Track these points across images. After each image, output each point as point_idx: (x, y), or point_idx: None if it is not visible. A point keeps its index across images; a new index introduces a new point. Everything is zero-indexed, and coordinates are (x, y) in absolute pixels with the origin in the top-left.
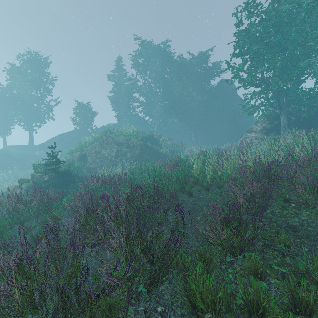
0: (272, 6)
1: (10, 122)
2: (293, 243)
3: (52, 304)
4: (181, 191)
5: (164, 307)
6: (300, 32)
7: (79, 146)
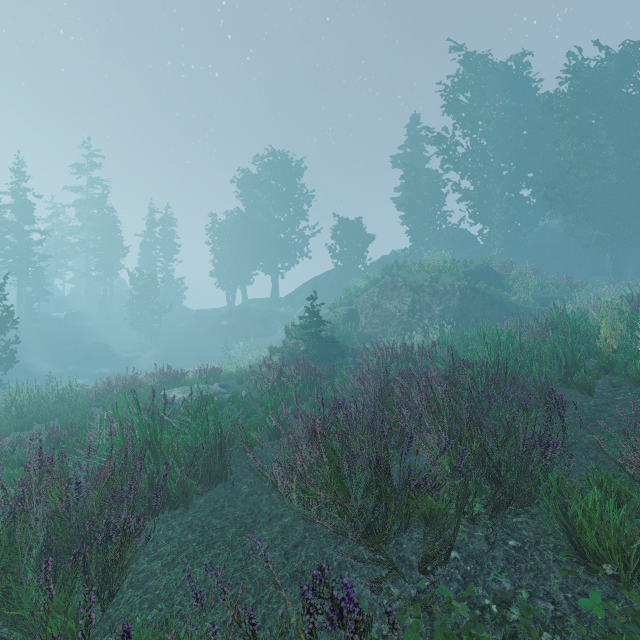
0: None
1: (250, 265)
2: None
3: (364, 479)
4: (562, 382)
5: (520, 543)
6: None
7: (345, 297)
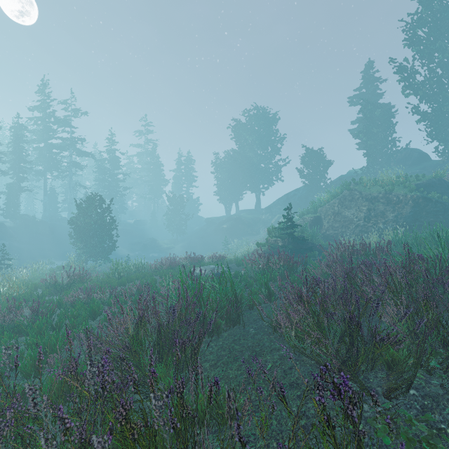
0: None
1: (240, 186)
2: None
3: (340, 330)
4: None
5: None
6: None
7: (311, 207)
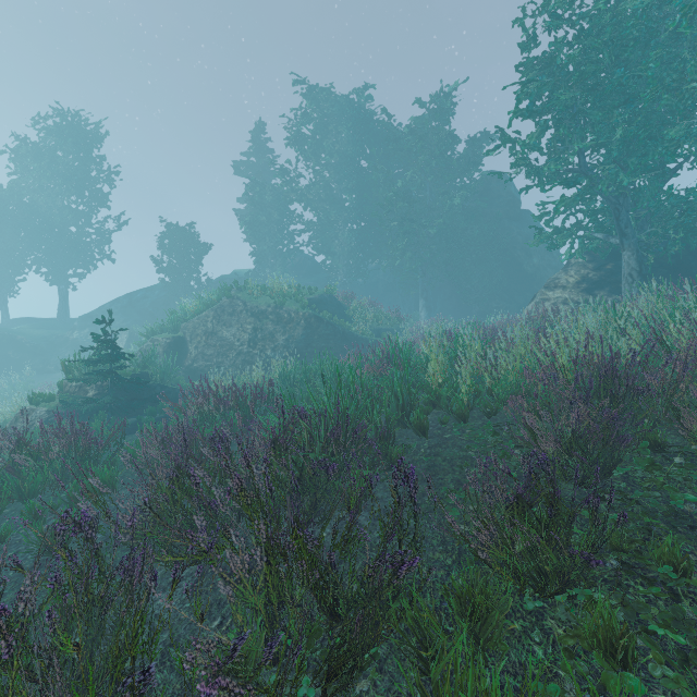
0: (603, 3)
1: (16, 267)
2: (693, 561)
3: None
4: (400, 422)
5: None
6: (668, 62)
7: (168, 320)
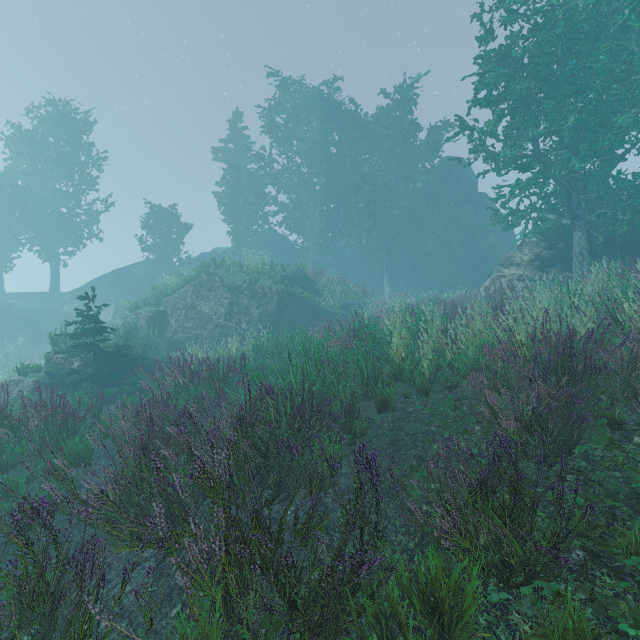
0: None
1: (11, 245)
2: None
3: None
4: (365, 395)
5: None
6: (616, 54)
7: (151, 295)
